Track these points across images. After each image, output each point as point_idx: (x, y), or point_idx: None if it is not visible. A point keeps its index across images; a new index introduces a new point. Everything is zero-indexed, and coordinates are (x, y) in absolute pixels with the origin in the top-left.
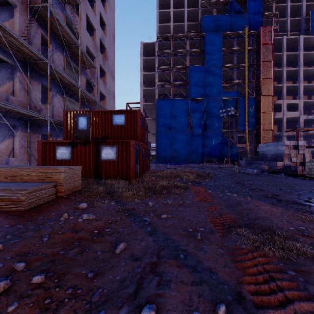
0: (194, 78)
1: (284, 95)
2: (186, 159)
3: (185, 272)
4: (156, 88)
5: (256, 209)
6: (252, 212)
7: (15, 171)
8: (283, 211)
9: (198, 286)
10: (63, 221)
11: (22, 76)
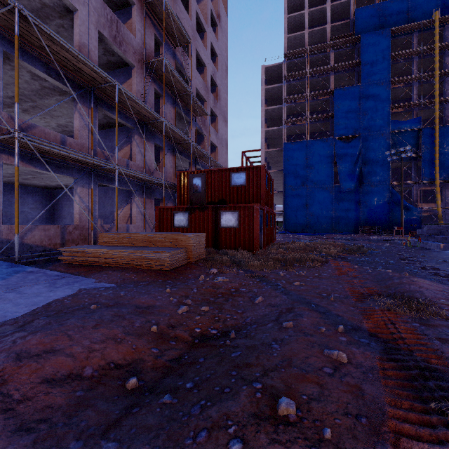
0: (341, 106)
1: None
2: (329, 227)
3: (315, 313)
4: (283, 127)
5: (409, 283)
6: (402, 286)
7: (150, 237)
8: (448, 289)
9: (325, 319)
10: (201, 281)
11: (139, 138)
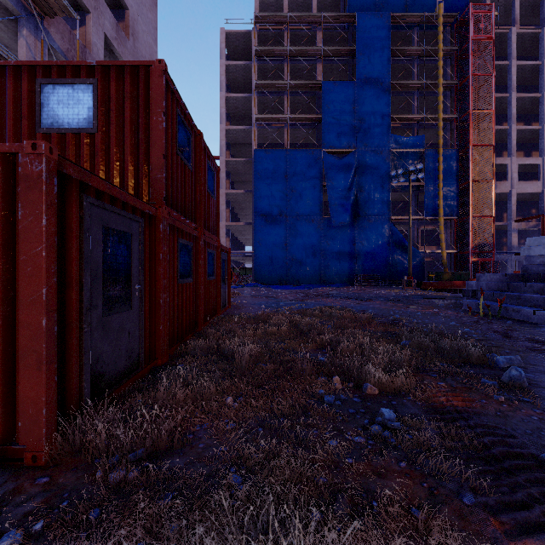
0: (332, 106)
1: (513, 147)
2: (316, 276)
3: None
4: (253, 127)
5: None
6: None
7: None
8: None
9: None
10: None
11: None
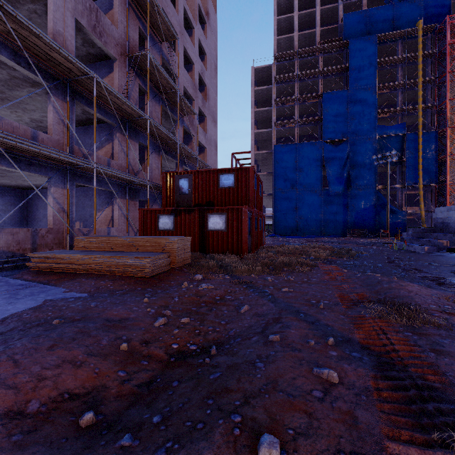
0: (330, 110)
1: None
2: (318, 230)
3: (303, 323)
4: (273, 130)
5: (398, 288)
6: (392, 291)
7: (130, 241)
8: (436, 293)
9: (314, 331)
10: (184, 288)
11: (121, 136)
